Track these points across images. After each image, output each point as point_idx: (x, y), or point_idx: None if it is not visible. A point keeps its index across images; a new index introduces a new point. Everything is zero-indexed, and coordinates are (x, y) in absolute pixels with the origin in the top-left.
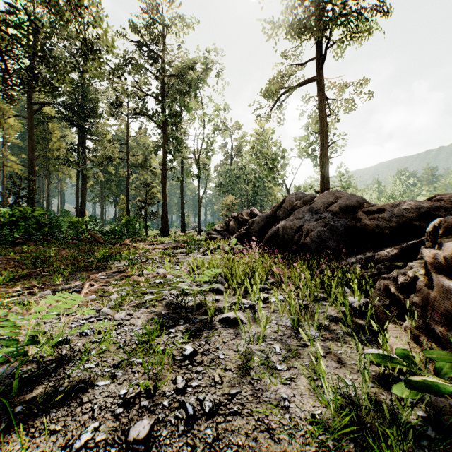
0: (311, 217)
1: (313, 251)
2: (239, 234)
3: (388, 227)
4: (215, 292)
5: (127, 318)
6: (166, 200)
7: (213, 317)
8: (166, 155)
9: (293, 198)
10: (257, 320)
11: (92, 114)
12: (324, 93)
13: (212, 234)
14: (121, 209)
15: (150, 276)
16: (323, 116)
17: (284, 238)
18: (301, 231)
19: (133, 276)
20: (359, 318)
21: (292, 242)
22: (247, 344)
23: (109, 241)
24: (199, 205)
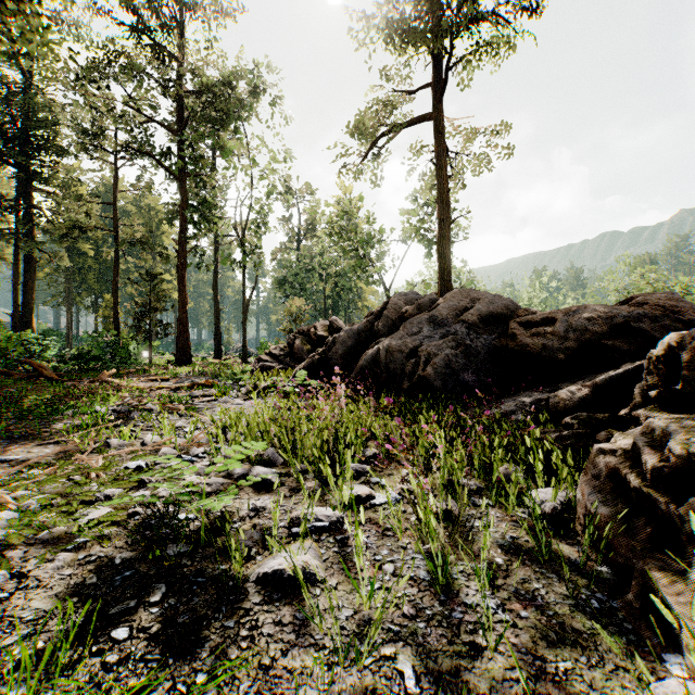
0: (434, 331)
1: (438, 390)
2: (311, 361)
3: (562, 349)
4: (257, 485)
5: (3, 595)
6: (185, 304)
7: (245, 565)
8: (185, 225)
9: (401, 301)
10: (351, 578)
11: (48, 146)
12: (444, 141)
13: (266, 362)
14: (104, 318)
15: (122, 452)
16: (443, 176)
17: (388, 368)
18: (418, 355)
19: (79, 455)
20: (558, 539)
21: (403, 375)
22: (327, 666)
23: (71, 376)
24: (245, 313)
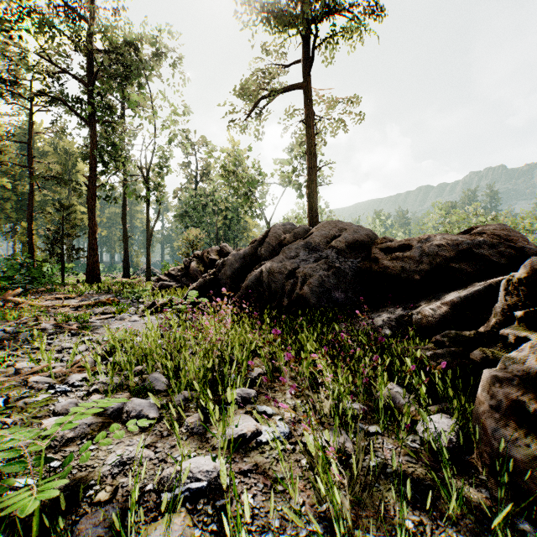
0: (309, 256)
1: (313, 306)
2: (203, 280)
3: (417, 271)
4: None
5: None
6: (95, 231)
7: None
8: (95, 163)
9: (280, 230)
10: None
11: None
12: (312, 105)
13: (165, 281)
14: (21, 243)
15: None
16: (311, 133)
17: (270, 287)
18: (296, 276)
19: None
20: (459, 478)
21: (283, 293)
22: None
23: None
24: (149, 240)
